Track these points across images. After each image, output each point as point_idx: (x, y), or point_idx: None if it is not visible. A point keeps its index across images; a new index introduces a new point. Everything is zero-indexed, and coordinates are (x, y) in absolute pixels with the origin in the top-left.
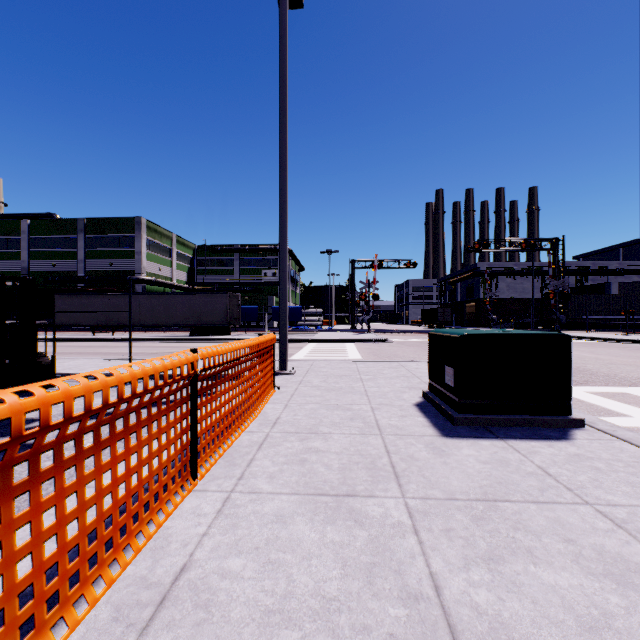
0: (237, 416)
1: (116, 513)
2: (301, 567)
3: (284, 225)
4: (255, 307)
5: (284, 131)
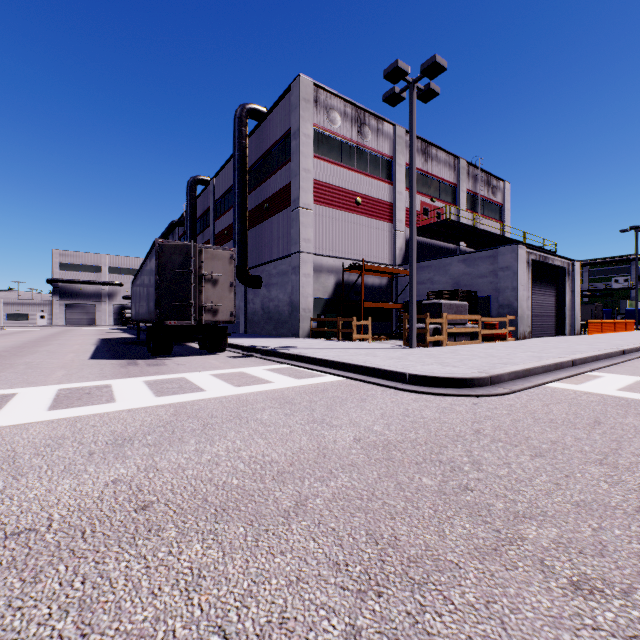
0: (628, 330)
1: (622, 329)
2: (638, 332)
3: (636, 295)
4: (608, 310)
5: (636, 272)
